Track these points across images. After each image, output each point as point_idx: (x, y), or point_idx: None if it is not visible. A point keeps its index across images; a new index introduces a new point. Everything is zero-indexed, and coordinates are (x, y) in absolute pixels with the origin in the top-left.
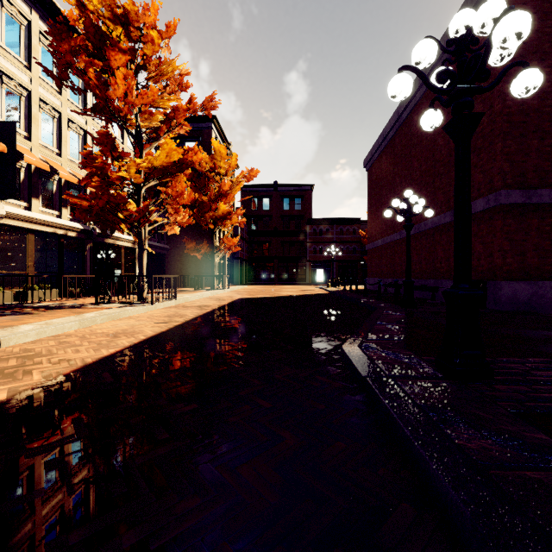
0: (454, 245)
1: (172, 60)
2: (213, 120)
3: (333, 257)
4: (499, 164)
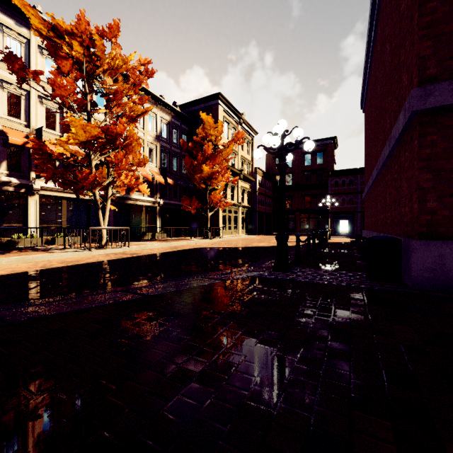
0: None
1: (112, 54)
2: (219, 97)
3: (328, 208)
4: (416, 47)
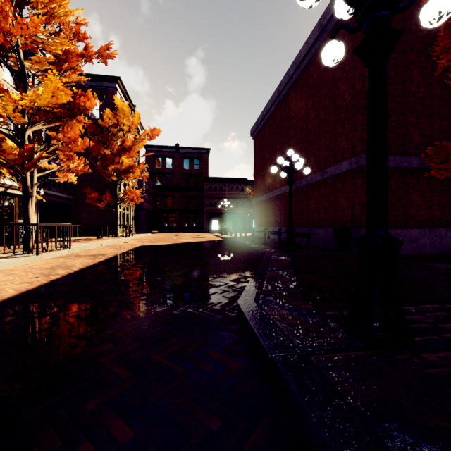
0: (367, 185)
1: (63, 1)
2: (117, 81)
3: (226, 209)
4: (360, 133)
